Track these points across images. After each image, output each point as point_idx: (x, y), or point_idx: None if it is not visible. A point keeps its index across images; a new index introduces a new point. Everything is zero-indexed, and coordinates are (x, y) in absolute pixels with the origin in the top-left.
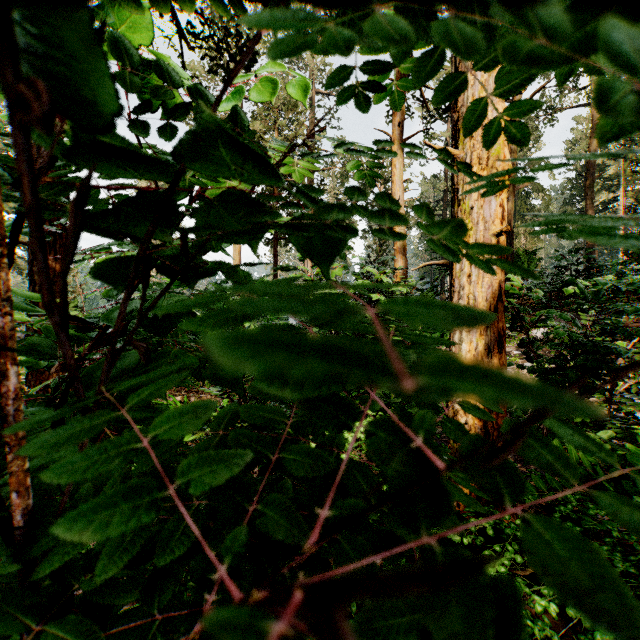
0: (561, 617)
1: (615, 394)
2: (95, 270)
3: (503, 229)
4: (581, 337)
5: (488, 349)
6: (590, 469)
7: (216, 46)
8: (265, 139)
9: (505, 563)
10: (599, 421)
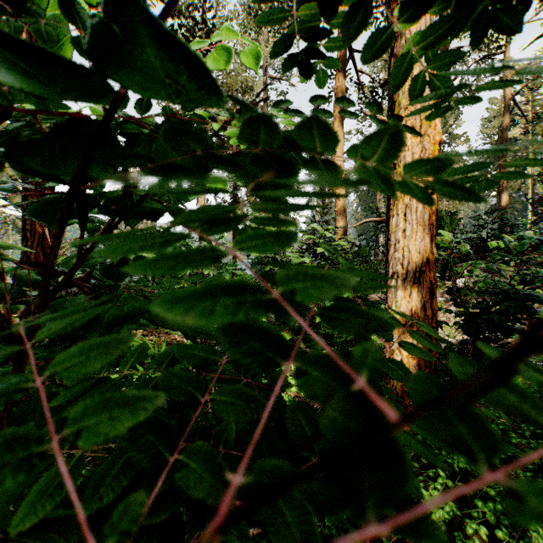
0: (490, 538)
1: None
2: (30, 209)
3: None
4: (504, 285)
5: (421, 296)
6: None
7: (183, 36)
8: None
9: (438, 488)
10: None
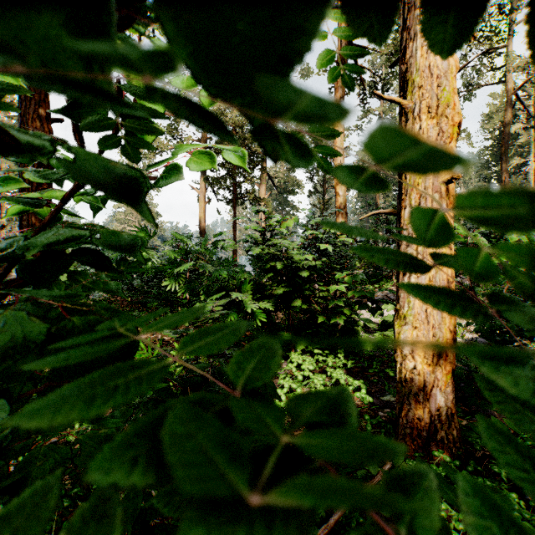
0: None
1: None
2: None
3: (453, 176)
4: None
5: None
6: None
7: None
8: (226, 114)
9: None
10: None
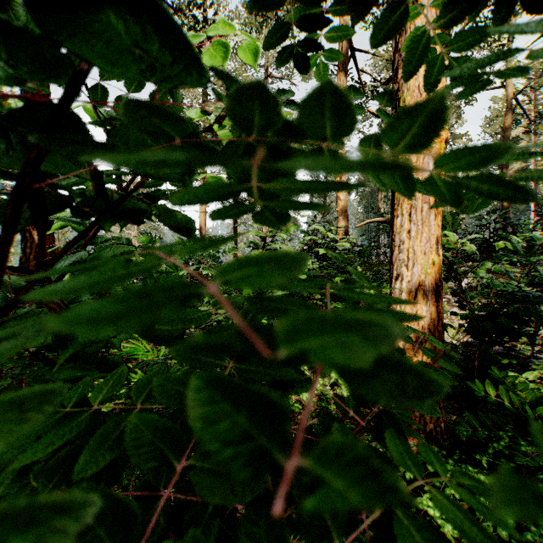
0: None
1: (538, 338)
2: None
3: None
4: (513, 287)
5: (426, 298)
6: (519, 408)
7: None
8: None
9: None
10: (523, 362)
